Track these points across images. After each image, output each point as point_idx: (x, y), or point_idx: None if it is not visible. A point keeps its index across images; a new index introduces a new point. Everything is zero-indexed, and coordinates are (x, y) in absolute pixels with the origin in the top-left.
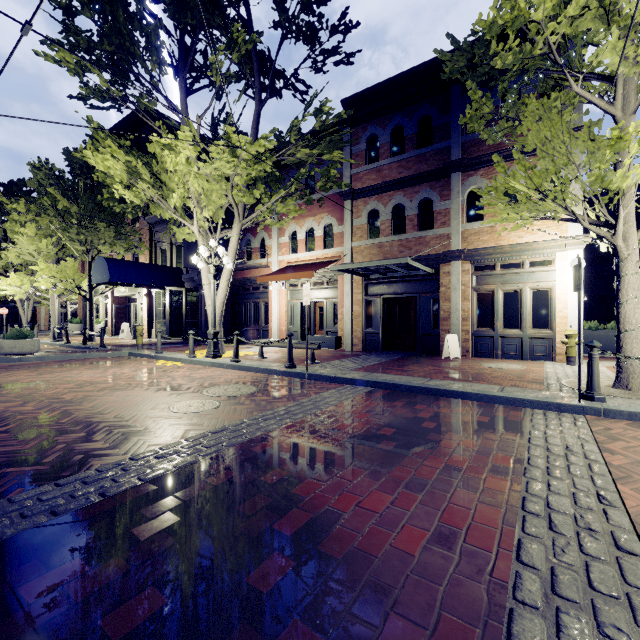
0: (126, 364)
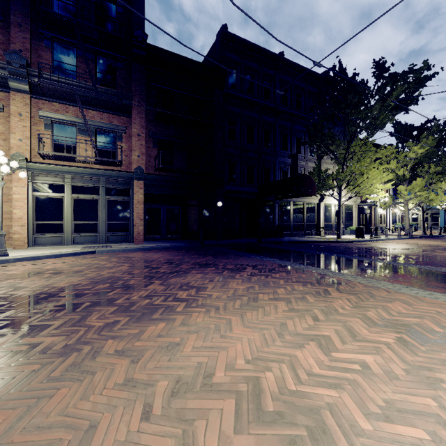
0: None
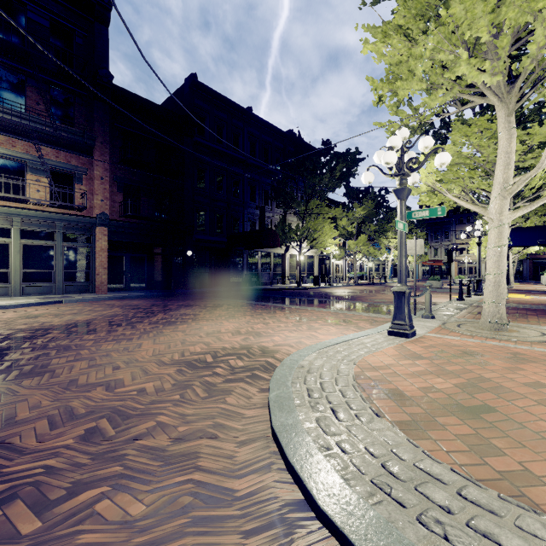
0: (445, 294)
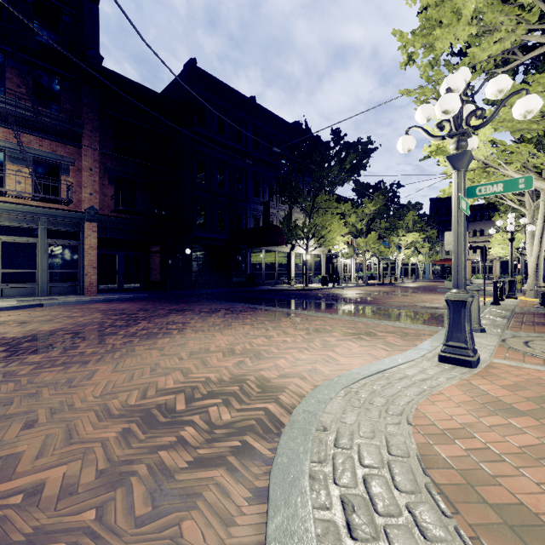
0: None
